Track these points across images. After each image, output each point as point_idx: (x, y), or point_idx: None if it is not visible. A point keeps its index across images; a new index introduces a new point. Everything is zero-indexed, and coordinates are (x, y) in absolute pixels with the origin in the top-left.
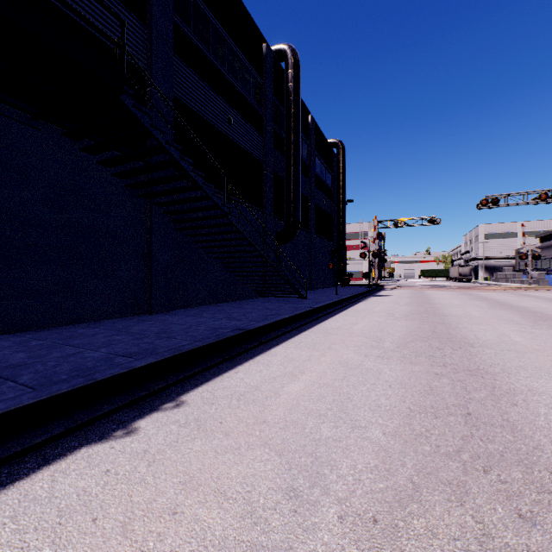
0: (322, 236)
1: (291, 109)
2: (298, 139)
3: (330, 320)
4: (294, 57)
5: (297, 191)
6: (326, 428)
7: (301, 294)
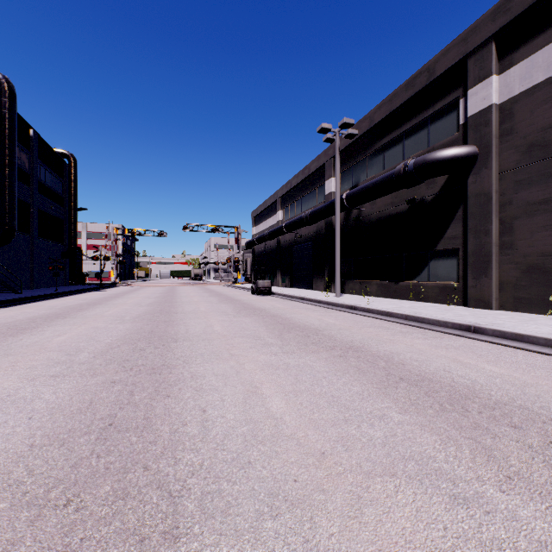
0: (49, 240)
1: (5, 133)
2: (15, 159)
3: (34, 303)
4: (9, 89)
5: (12, 204)
6: (2, 319)
7: (15, 290)
